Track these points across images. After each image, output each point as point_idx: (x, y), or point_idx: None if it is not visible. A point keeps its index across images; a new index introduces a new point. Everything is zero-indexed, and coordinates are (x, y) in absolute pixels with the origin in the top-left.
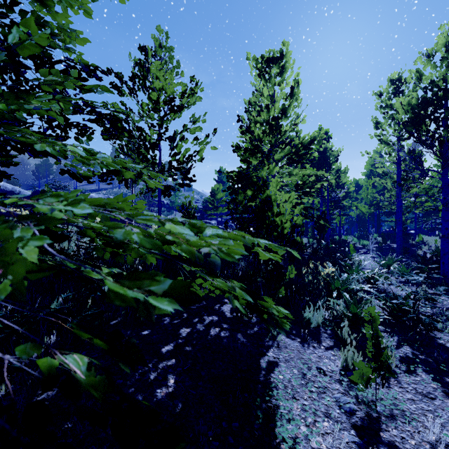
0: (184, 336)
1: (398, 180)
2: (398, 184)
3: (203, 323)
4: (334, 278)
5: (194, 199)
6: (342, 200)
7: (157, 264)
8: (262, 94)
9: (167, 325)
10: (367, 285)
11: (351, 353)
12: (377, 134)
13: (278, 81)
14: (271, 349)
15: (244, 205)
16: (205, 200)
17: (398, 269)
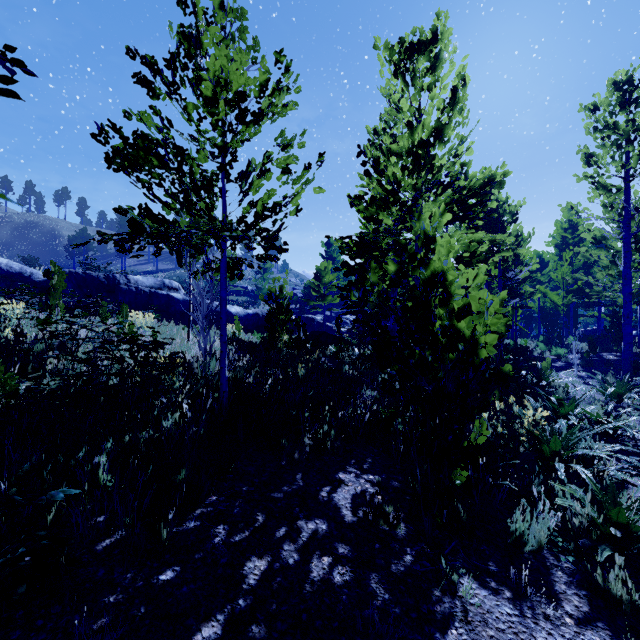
0: (253, 585)
1: (626, 250)
2: None
3: (296, 542)
4: (545, 428)
5: (291, 284)
6: (519, 284)
7: (218, 398)
8: (399, 107)
9: (218, 548)
10: (614, 447)
11: None
12: (588, 174)
13: (428, 83)
14: (451, 630)
15: (381, 292)
16: (307, 286)
17: None
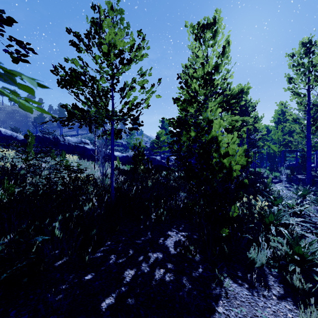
0: (128, 281)
1: (308, 124)
2: (315, 127)
3: (148, 263)
4: (266, 210)
5: (144, 141)
6: (257, 141)
7: (110, 196)
8: (197, 55)
9: (112, 265)
10: (299, 219)
11: (315, 316)
12: (289, 87)
13: (211, 43)
14: (219, 301)
15: (188, 145)
16: (152, 142)
17: (316, 200)
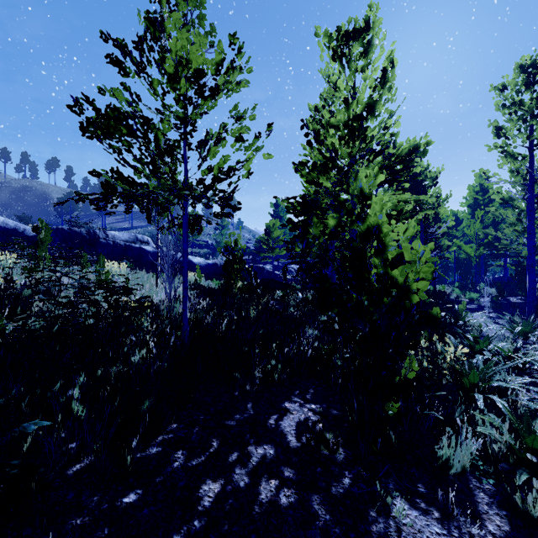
0: (207, 507)
1: (531, 209)
2: None
3: (247, 466)
4: (464, 362)
5: (245, 239)
6: (438, 238)
7: (181, 336)
8: (336, 86)
9: (177, 472)
10: (525, 379)
11: None
12: (498, 144)
13: (361, 65)
14: None
15: (322, 244)
16: (259, 240)
17: None
